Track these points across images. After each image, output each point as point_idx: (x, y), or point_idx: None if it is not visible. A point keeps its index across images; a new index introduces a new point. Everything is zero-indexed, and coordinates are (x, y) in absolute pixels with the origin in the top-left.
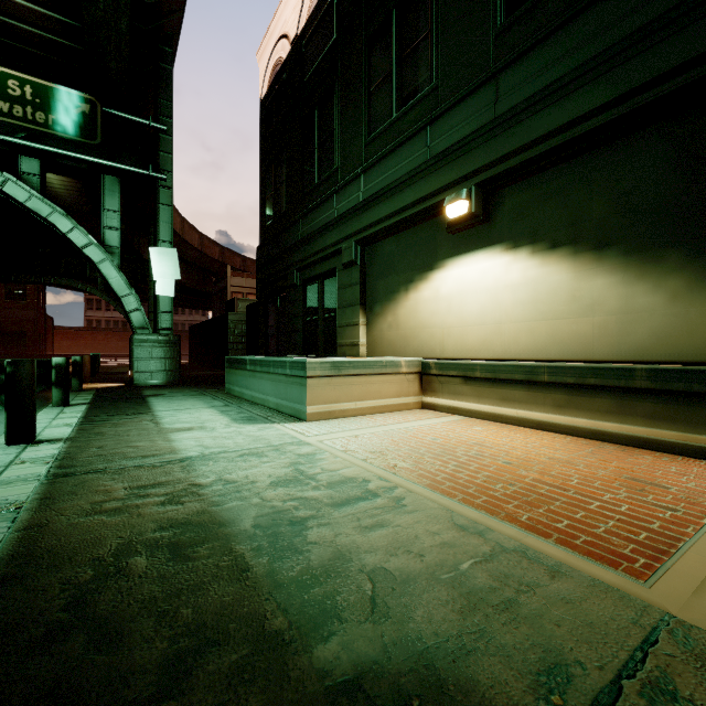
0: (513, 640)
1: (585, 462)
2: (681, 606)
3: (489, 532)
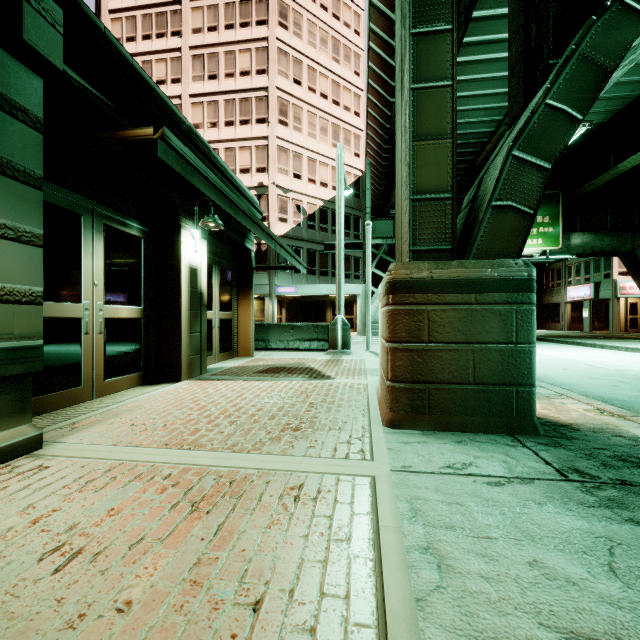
0: (501, 497)
1: (2, 555)
2: (378, 468)
3: (414, 548)
